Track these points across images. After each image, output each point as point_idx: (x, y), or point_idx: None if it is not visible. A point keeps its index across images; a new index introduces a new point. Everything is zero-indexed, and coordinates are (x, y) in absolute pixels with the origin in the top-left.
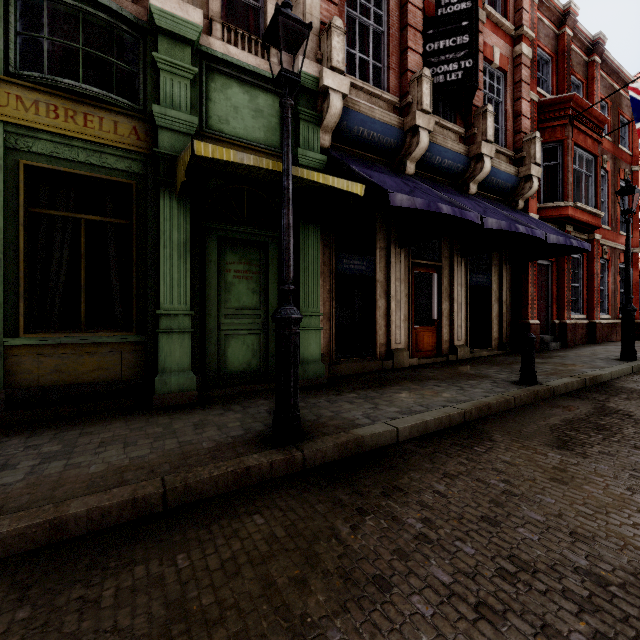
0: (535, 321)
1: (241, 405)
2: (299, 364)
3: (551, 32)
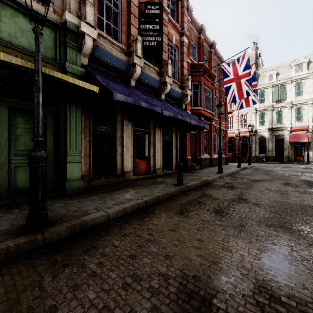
0: (189, 157)
1: (20, 209)
2: (67, 182)
3: (196, 35)
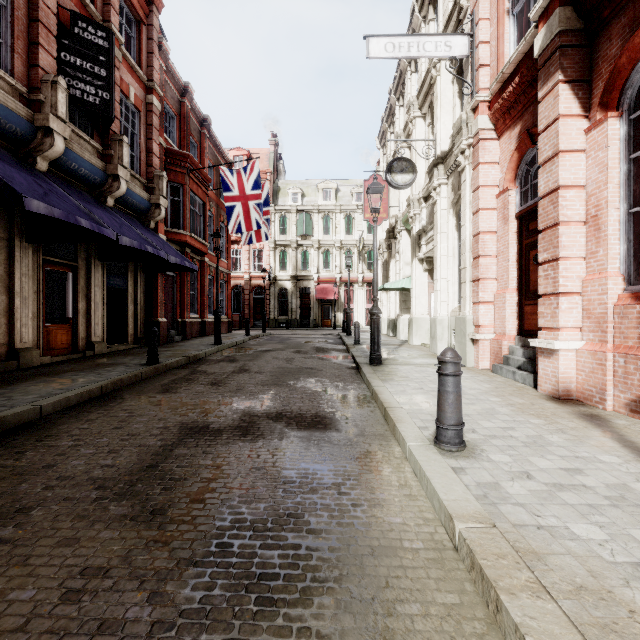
0: (164, 319)
1: None
2: None
3: (176, 96)
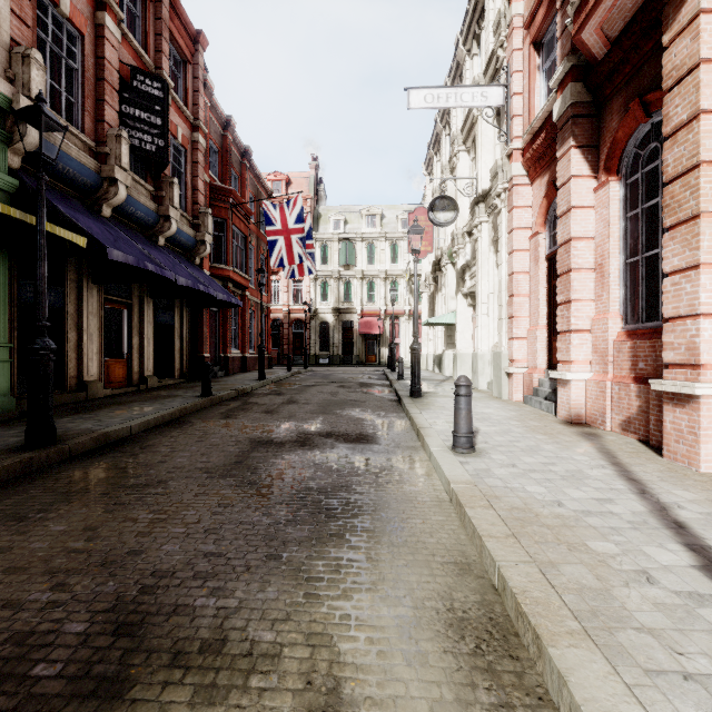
0: (208, 355)
1: None
2: None
3: (219, 131)
